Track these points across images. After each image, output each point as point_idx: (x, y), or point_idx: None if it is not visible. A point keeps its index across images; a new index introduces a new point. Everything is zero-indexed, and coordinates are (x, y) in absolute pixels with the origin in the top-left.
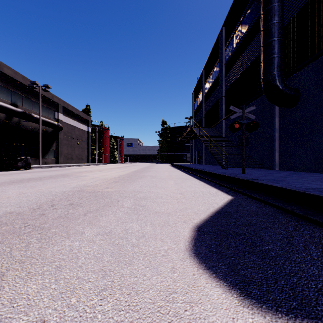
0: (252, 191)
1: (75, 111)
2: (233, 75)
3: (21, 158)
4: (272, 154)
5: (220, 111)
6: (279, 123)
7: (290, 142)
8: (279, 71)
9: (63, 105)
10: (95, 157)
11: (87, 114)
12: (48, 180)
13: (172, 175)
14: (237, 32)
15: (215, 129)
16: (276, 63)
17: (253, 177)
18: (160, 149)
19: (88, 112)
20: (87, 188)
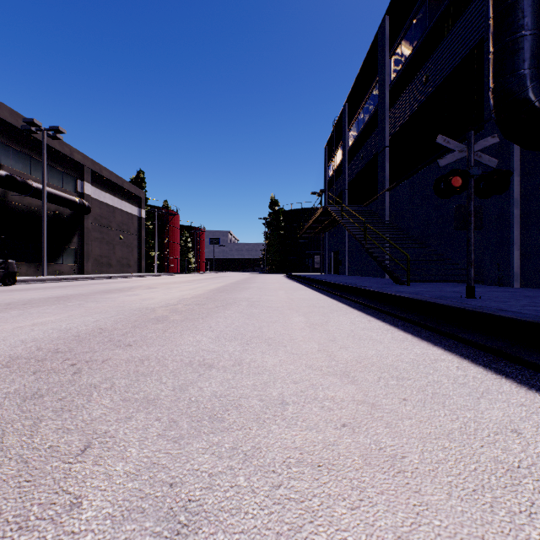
0: None
1: (116, 180)
2: (408, 104)
3: None
4: (506, 253)
5: (381, 175)
6: (523, 187)
7: None
8: (536, 67)
9: (93, 168)
10: (153, 263)
11: (139, 187)
12: None
13: (296, 298)
14: (417, 19)
15: (369, 210)
16: (530, 48)
17: (531, 312)
18: (268, 249)
19: (141, 183)
20: (55, 346)
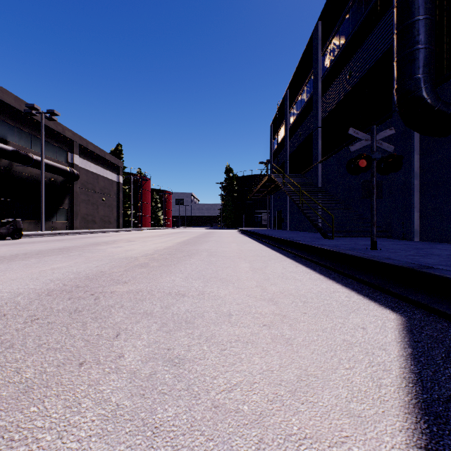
0: (433, 297)
1: (99, 152)
2: (336, 94)
3: (6, 221)
4: (409, 214)
5: (315, 150)
6: (421, 163)
7: (442, 194)
8: (427, 73)
9: (81, 143)
10: (129, 220)
11: (118, 157)
12: (22, 261)
13: (244, 249)
14: (343, 26)
15: (306, 178)
16: (423, 59)
17: (407, 260)
18: (223, 208)
19: (119, 154)
20: (75, 283)
